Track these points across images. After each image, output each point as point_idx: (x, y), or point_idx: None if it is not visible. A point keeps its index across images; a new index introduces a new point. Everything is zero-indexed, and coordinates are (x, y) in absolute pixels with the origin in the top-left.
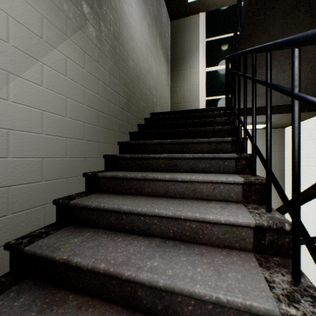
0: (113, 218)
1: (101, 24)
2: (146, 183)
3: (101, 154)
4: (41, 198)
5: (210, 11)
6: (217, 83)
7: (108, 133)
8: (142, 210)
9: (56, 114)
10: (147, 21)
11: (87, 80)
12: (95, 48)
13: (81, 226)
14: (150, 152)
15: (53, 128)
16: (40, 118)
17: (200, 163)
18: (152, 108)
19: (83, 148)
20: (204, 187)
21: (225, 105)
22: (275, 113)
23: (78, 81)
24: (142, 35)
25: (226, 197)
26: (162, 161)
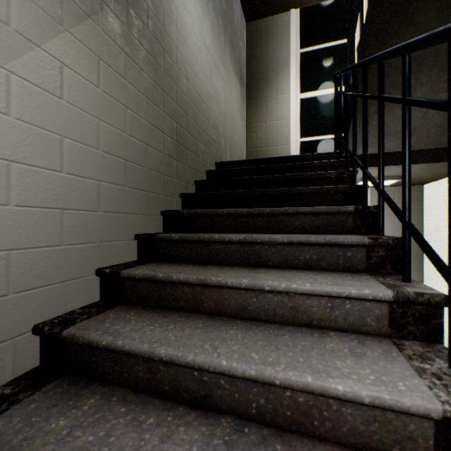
0: (140, 368)
1: (131, 13)
2: (206, 292)
3: (131, 234)
4: (7, 327)
5: (307, 6)
6: (317, 116)
7: (144, 197)
8: (195, 359)
9: (39, 167)
10: (210, 19)
11: (104, 106)
12: (119, 52)
13: (83, 378)
14: (214, 228)
15: (34, 193)
16: (3, 175)
17: (301, 252)
18: (219, 155)
19: (96, 225)
20: (313, 303)
21: (334, 150)
22: (415, 162)
23: (86, 108)
24: (202, 40)
25: (356, 325)
26: (235, 247)
